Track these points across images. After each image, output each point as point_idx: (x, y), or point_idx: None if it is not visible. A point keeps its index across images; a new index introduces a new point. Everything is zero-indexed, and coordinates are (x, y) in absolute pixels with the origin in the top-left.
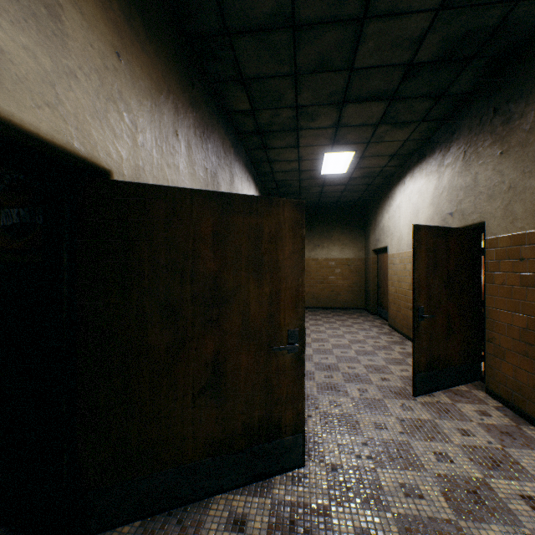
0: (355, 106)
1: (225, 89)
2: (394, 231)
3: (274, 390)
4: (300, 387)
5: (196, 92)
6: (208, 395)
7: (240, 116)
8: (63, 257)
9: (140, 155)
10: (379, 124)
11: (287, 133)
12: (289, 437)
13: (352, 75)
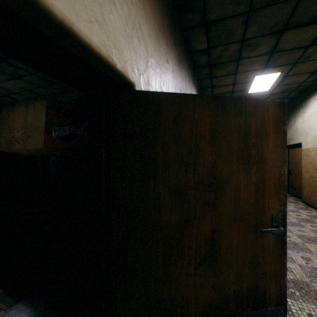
0: (293, 32)
1: (191, 34)
2: (308, 131)
3: (259, 266)
4: (281, 264)
5: (176, 35)
6: (206, 266)
7: (198, 54)
8: (102, 152)
9: (149, 74)
10: (310, 45)
11: (230, 63)
12: (272, 308)
13: (299, 2)
